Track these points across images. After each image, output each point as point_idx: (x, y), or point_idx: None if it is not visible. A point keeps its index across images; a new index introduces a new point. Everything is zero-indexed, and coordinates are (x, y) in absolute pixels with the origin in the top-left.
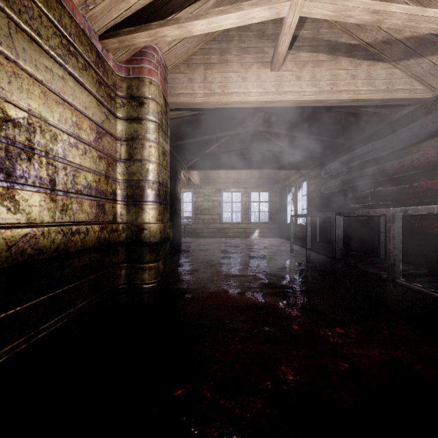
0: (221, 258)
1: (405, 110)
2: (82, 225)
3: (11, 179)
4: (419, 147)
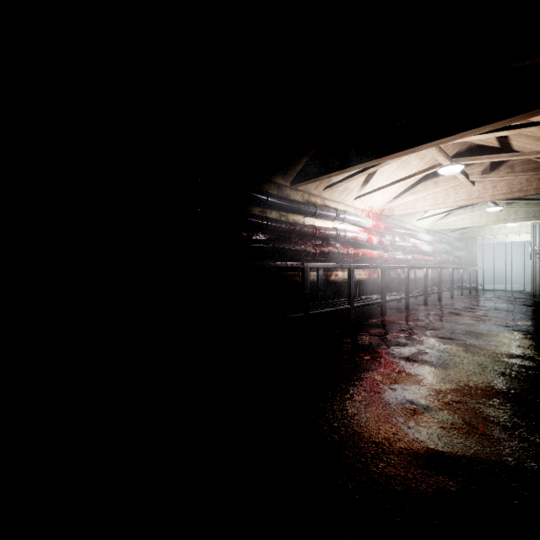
0: (383, 444)
1: (281, 181)
2: None
3: None
4: (284, 216)
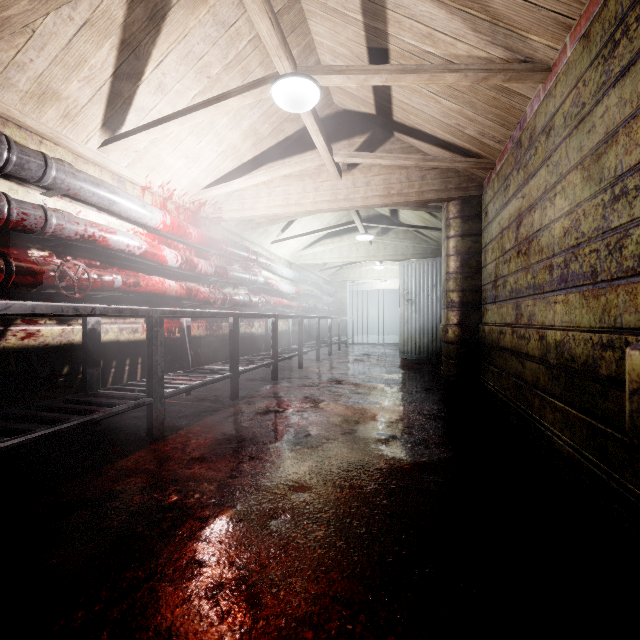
0: None
1: None
2: (621, 334)
3: (567, 285)
4: None
